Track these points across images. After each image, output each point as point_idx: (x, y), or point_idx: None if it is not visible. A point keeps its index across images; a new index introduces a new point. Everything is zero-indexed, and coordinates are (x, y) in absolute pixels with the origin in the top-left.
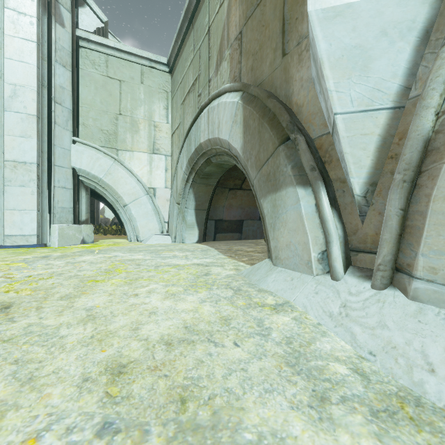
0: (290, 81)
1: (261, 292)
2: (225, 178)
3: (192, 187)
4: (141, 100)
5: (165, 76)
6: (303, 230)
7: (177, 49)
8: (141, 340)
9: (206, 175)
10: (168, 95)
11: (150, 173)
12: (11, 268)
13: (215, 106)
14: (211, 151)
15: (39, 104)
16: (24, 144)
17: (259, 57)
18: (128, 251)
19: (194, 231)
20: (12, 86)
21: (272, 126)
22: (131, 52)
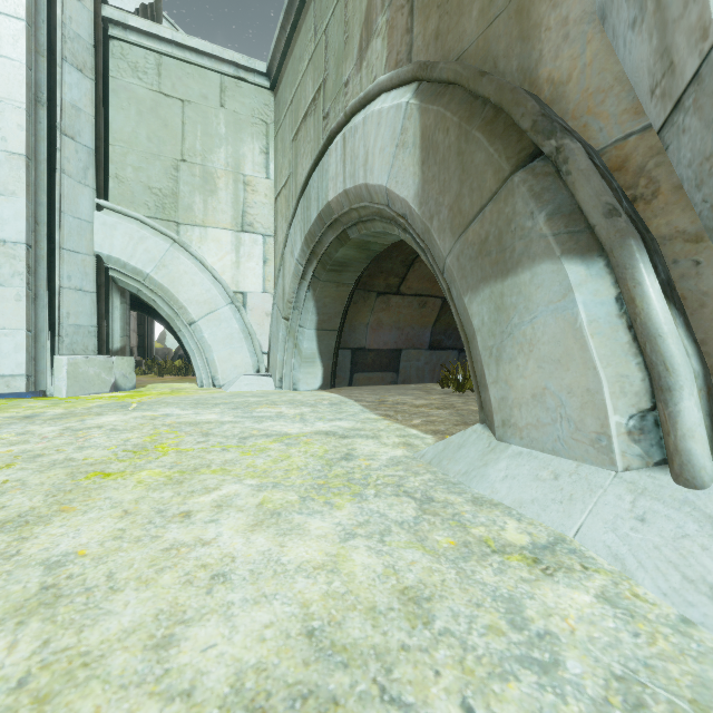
0: (532, 33)
1: (481, 506)
2: (371, 273)
3: (311, 288)
4: (221, 136)
5: (263, 95)
6: (583, 360)
7: (285, 41)
8: (171, 697)
9: (337, 265)
10: (269, 129)
11: (237, 266)
12: None
13: (359, 124)
14: (349, 215)
15: (32, 135)
16: (2, 208)
17: (453, 6)
18: (194, 405)
19: (315, 368)
20: None
21: (492, 134)
22: (203, 50)
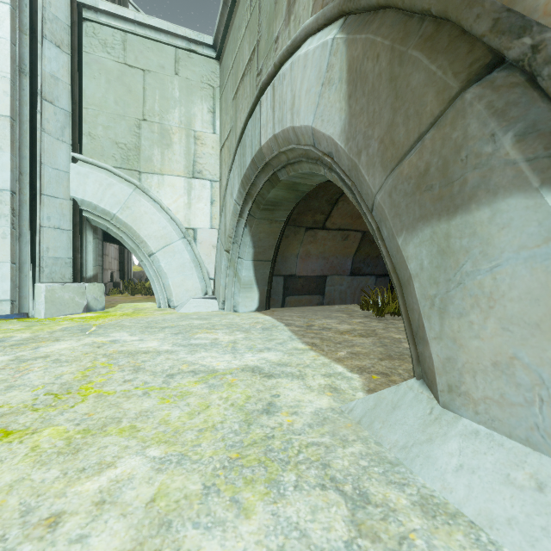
0: None
1: (434, 519)
2: (300, 211)
3: (248, 225)
4: (175, 99)
5: (210, 64)
6: None
7: (227, 15)
8: None
9: (270, 205)
10: (215, 92)
11: (188, 207)
12: None
13: (287, 71)
14: (279, 159)
15: (16, 100)
16: None
17: None
18: (143, 329)
19: (252, 293)
20: None
21: (433, 49)
22: (160, 27)
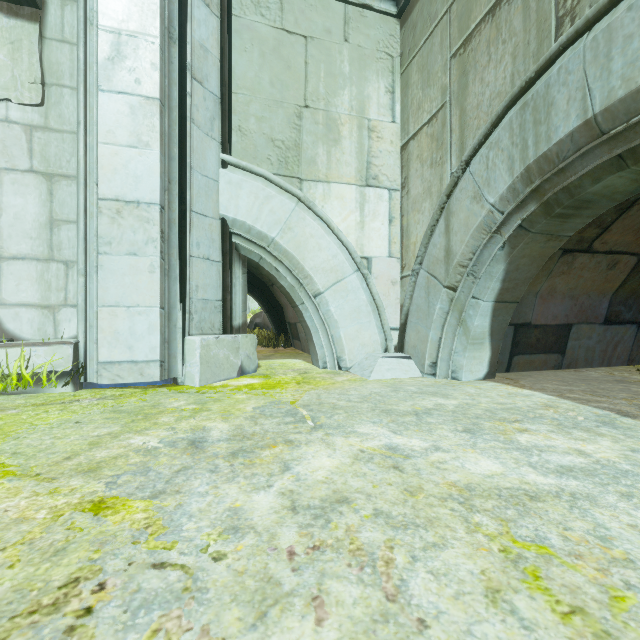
0: None
1: None
2: None
3: (508, 244)
4: (344, 76)
5: (388, 24)
6: None
7: None
8: None
9: (572, 207)
10: (394, 64)
11: (361, 227)
12: (107, 562)
13: None
14: None
15: (164, 76)
16: (136, 163)
17: None
18: (387, 416)
19: (481, 351)
20: (112, 36)
21: None
22: None
